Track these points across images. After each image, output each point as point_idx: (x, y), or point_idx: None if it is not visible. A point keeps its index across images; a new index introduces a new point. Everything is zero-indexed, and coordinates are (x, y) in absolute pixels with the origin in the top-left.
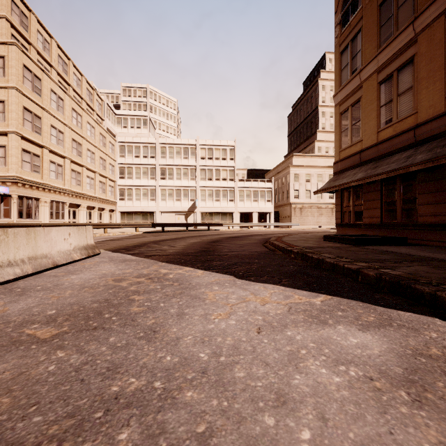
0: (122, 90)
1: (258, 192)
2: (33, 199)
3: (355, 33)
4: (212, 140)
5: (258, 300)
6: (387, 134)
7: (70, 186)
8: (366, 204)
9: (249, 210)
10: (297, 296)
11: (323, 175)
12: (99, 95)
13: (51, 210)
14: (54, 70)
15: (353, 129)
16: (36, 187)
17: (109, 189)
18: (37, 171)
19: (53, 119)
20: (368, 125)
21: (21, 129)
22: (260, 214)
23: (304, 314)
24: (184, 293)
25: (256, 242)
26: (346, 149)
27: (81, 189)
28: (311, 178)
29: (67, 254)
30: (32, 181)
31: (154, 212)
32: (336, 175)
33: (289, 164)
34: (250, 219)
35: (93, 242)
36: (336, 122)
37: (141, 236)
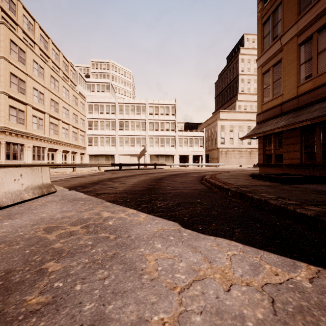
0: (91, 64)
1: (193, 140)
2: (19, 145)
3: (276, 6)
4: (158, 100)
5: (217, 275)
6: (307, 88)
7: (49, 135)
8: (287, 148)
9: (186, 153)
10: (268, 266)
11: (242, 126)
12: (72, 67)
13: (34, 153)
14: (36, 46)
15: (274, 86)
16: (21, 135)
17: (80, 138)
18: (22, 123)
19: (35, 83)
20: (288, 81)
21: (9, 90)
22: (194, 156)
23: (306, 325)
24: (117, 257)
25: (194, 180)
26: (268, 102)
27: (58, 137)
28: (233, 129)
29: (17, 195)
30: (17, 131)
31: (114, 155)
32: (259, 124)
33: (217, 118)
34: (187, 160)
35: (49, 181)
36: (258, 81)
37: (102, 174)
